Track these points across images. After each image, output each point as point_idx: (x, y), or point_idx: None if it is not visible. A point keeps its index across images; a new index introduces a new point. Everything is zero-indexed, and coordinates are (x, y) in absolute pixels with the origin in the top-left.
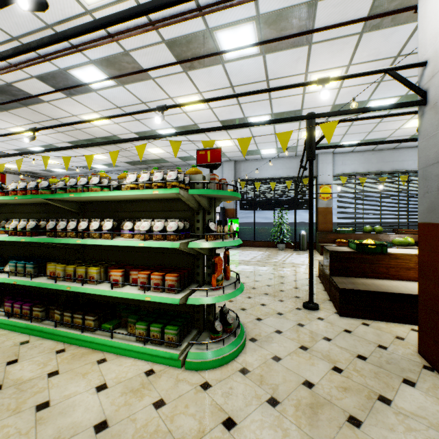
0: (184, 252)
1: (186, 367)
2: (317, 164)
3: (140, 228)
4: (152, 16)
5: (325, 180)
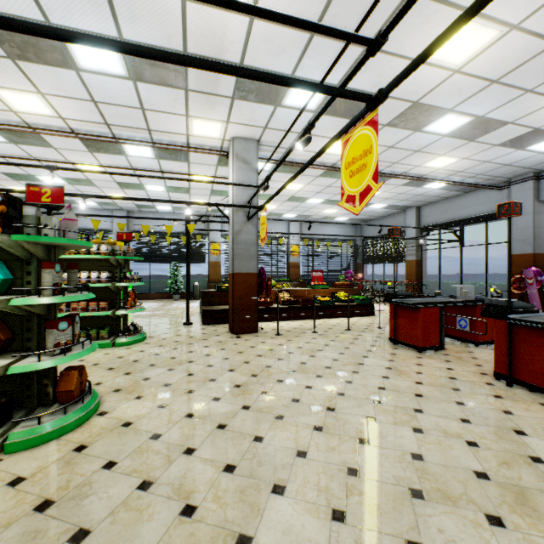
0: (107, 291)
1: (116, 346)
2: (209, 224)
3: (81, 277)
4: (73, 127)
5: (215, 238)
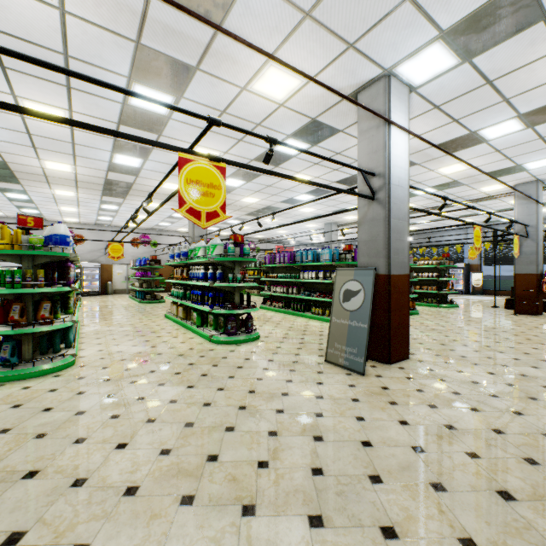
0: (437, 282)
1: (438, 307)
2: None
3: (425, 275)
4: (424, 206)
5: None
